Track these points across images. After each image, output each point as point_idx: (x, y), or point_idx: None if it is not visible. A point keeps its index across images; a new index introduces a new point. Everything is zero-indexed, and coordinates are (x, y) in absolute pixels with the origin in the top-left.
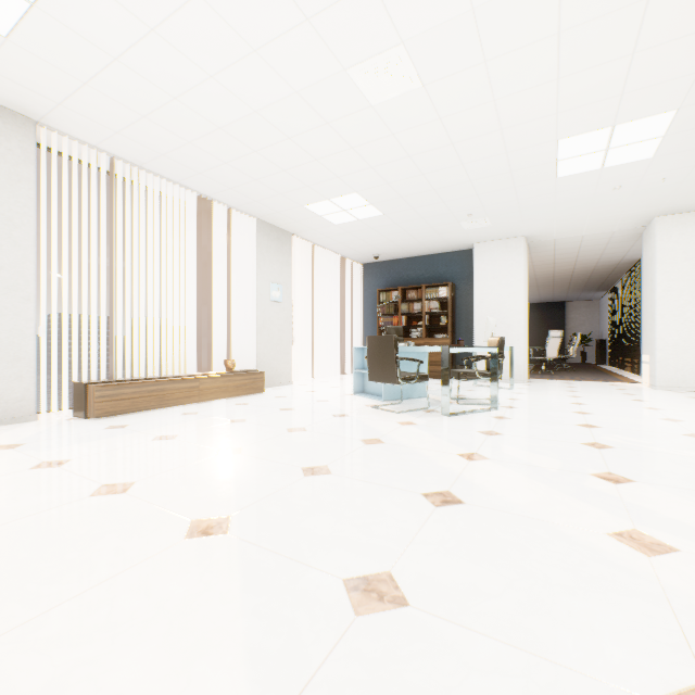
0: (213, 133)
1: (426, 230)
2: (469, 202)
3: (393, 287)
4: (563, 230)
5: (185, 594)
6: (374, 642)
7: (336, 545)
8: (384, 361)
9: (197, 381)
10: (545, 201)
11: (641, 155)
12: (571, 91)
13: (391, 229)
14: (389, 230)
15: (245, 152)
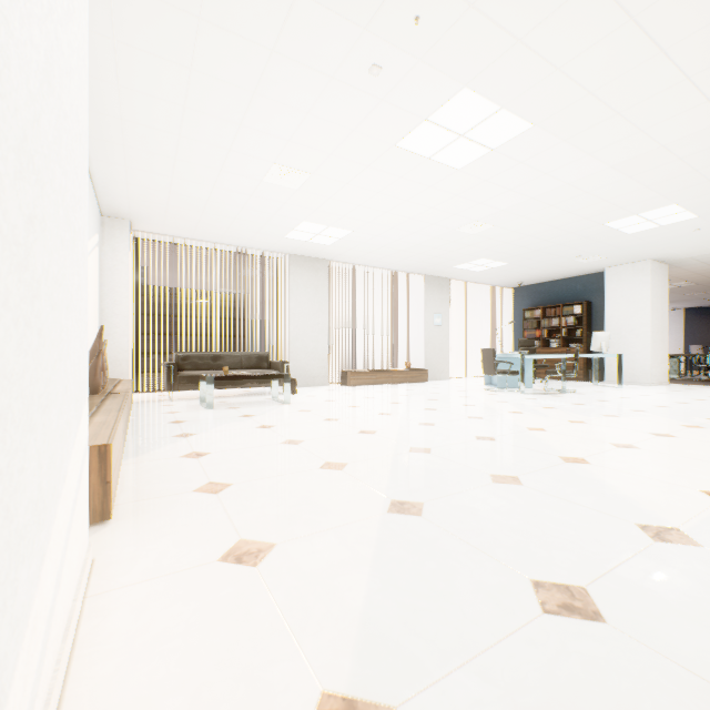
0: (398, 252)
1: (550, 266)
2: (570, 251)
3: (537, 305)
4: (687, 252)
5: (391, 407)
6: (425, 411)
7: (427, 406)
8: (489, 362)
9: (391, 373)
10: (638, 243)
11: (685, 218)
12: (584, 213)
13: (521, 269)
14: (519, 270)
15: (414, 255)
